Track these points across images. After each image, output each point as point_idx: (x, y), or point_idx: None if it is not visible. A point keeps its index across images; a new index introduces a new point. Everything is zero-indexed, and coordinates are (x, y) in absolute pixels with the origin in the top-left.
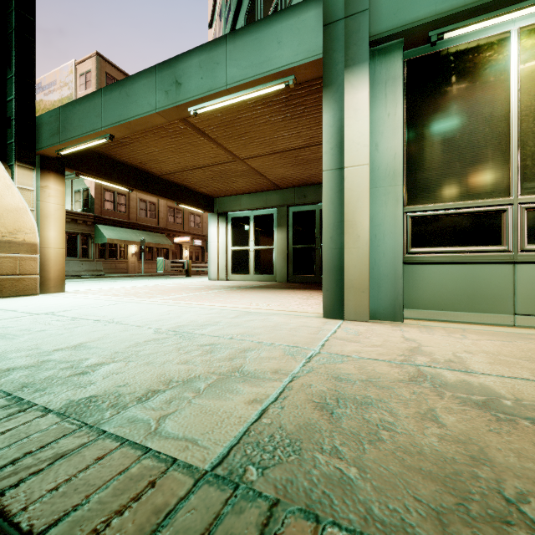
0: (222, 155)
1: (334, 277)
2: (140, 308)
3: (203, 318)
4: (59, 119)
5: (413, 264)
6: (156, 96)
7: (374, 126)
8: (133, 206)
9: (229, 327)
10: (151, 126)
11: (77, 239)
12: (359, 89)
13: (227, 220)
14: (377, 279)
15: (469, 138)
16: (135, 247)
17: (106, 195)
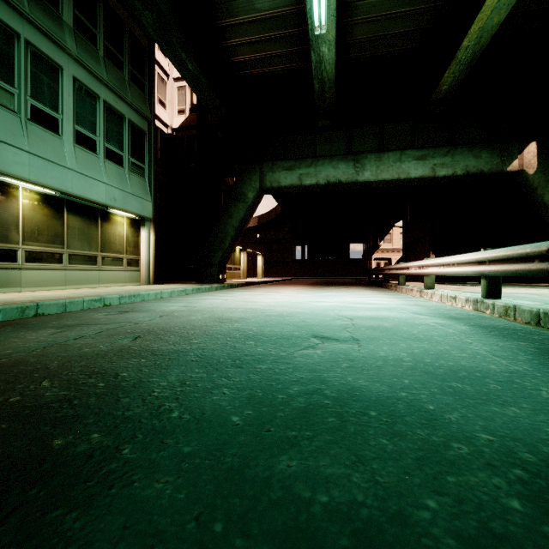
0: None
1: None
2: None
3: None
4: None
5: None
6: None
7: None
8: None
9: None
10: None
11: None
12: None
13: None
14: None
15: (6, 220)
16: None
17: None
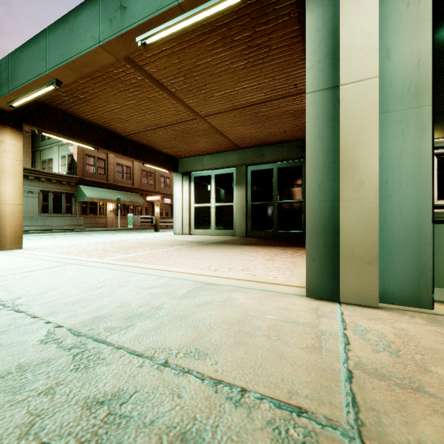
0: (183, 112)
1: (324, 240)
2: (76, 274)
3: (141, 298)
4: (8, 68)
5: (440, 223)
6: (100, 27)
7: (384, 24)
8: (111, 169)
9: (171, 322)
10: (99, 67)
11: (62, 198)
12: None
13: (190, 179)
14: (388, 245)
15: None
16: (112, 205)
17: (87, 159)
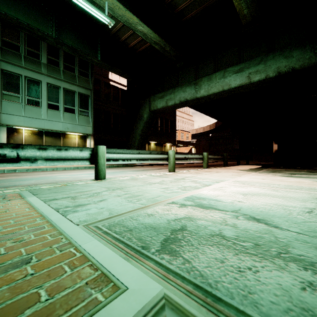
0: None
1: None
2: None
3: None
4: None
5: None
6: None
7: (1, 137)
8: None
9: None
10: None
11: None
12: None
13: None
14: None
15: (18, 141)
16: None
17: None
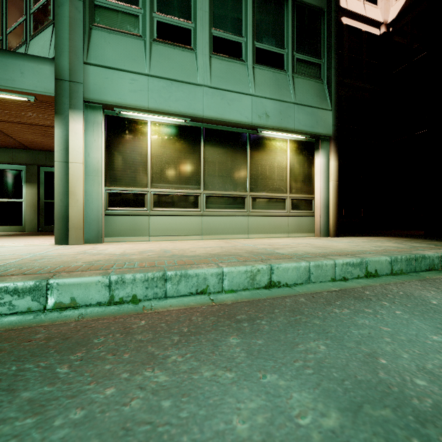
0: None
1: (63, 222)
2: None
3: None
4: None
5: (109, 215)
6: None
7: (88, 144)
8: None
9: None
10: None
11: None
12: (78, 123)
13: None
14: (89, 223)
15: (133, 160)
16: None
17: None
